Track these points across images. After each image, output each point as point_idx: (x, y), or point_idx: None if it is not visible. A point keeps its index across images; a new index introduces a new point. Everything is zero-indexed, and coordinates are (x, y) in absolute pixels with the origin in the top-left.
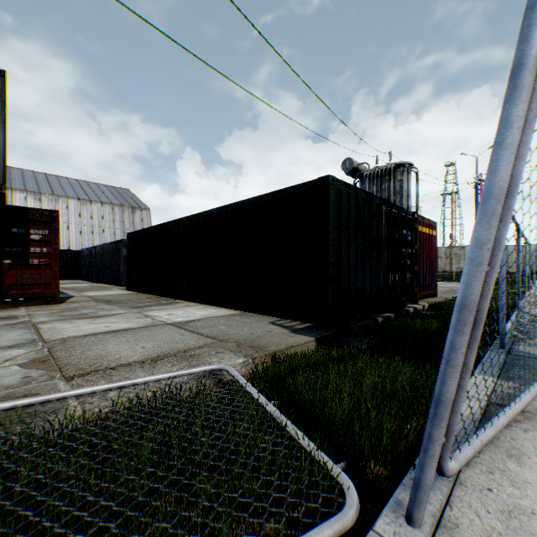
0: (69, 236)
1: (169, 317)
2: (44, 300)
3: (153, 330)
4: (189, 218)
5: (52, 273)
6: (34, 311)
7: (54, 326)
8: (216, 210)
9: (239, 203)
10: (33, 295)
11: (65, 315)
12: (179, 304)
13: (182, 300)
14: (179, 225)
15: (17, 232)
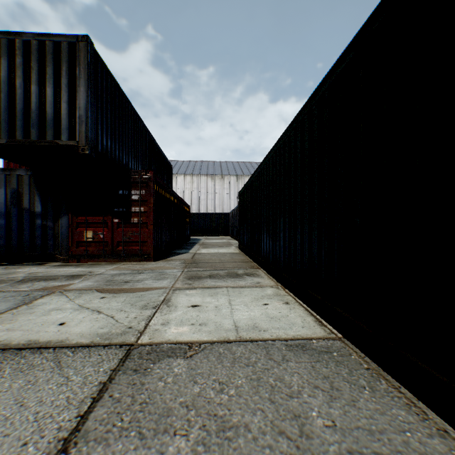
0: (229, 203)
1: (177, 316)
2: (141, 257)
3: (55, 371)
4: (270, 153)
5: (147, 232)
6: (114, 269)
7: (42, 303)
8: (296, 118)
9: (331, 72)
10: (133, 252)
11: (109, 281)
12: (249, 278)
13: (264, 271)
14: (263, 168)
15: (122, 193)
